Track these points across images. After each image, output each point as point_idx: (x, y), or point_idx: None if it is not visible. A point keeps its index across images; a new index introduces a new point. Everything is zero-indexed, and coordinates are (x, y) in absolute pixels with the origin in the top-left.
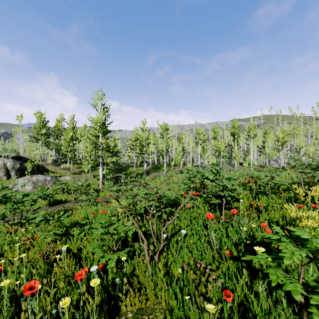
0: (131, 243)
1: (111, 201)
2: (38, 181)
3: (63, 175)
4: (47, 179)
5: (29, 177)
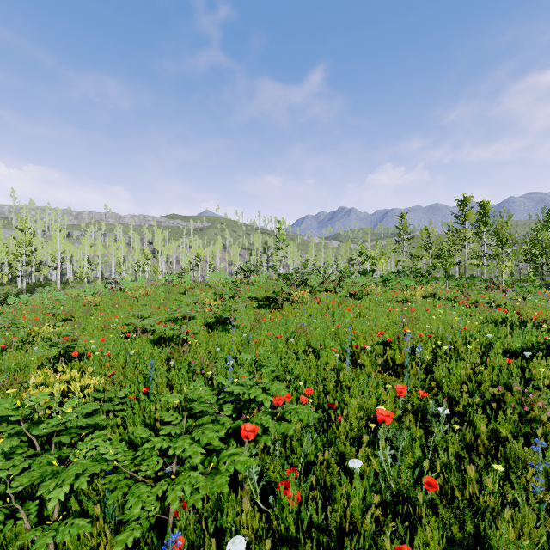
0: None
1: None
2: None
3: None
4: None
5: None
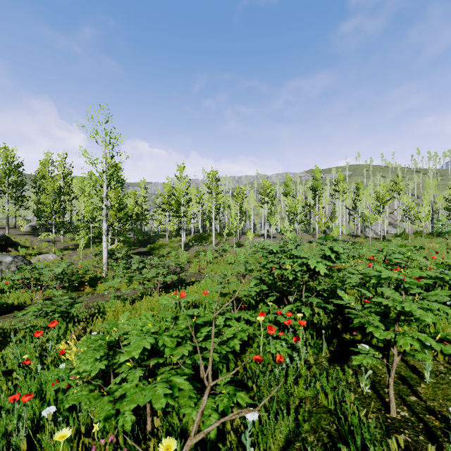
0: None
1: (107, 309)
2: None
3: (43, 251)
4: (4, 261)
5: None
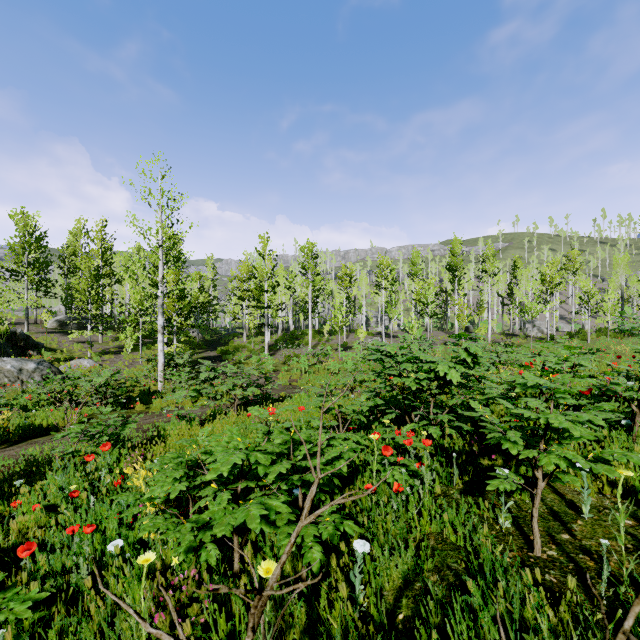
0: None
1: (169, 433)
2: (0, 373)
3: (76, 356)
4: (25, 369)
5: None
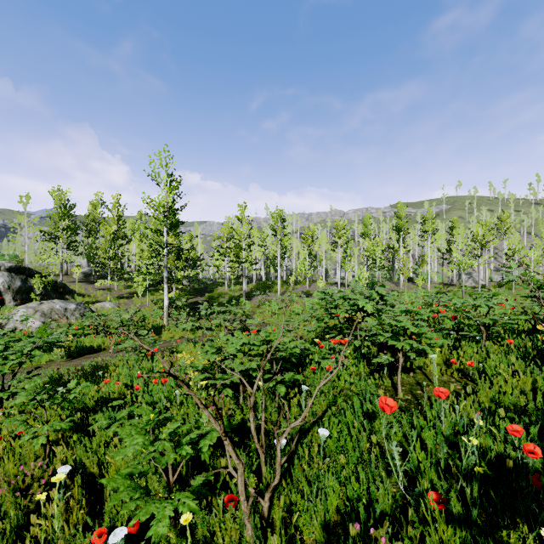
0: (212, 449)
1: (182, 350)
2: (53, 311)
3: (99, 300)
4: (68, 308)
5: (37, 305)
